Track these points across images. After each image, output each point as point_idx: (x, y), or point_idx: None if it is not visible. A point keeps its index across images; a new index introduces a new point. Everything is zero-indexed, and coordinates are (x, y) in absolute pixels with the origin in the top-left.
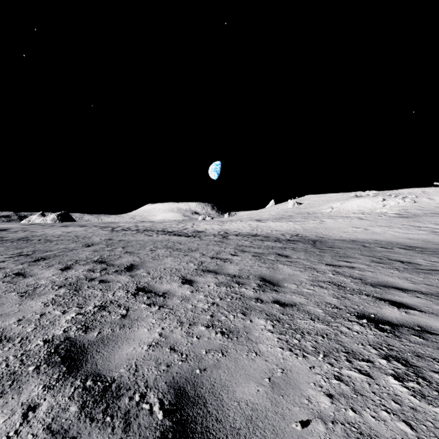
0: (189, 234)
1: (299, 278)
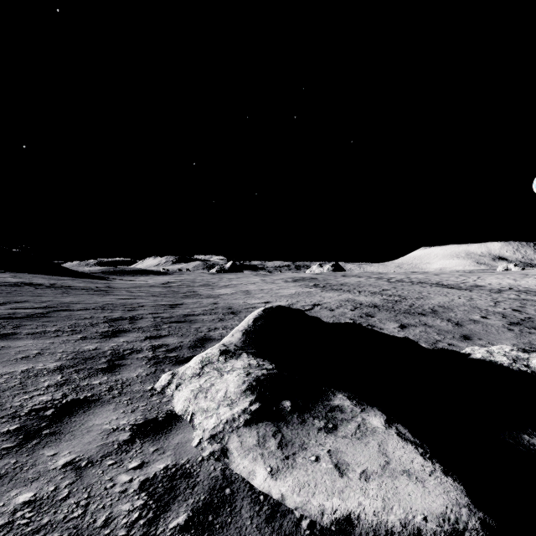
0: (462, 288)
1: (501, 307)
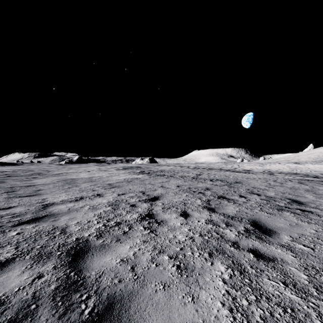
0: (243, 172)
1: None
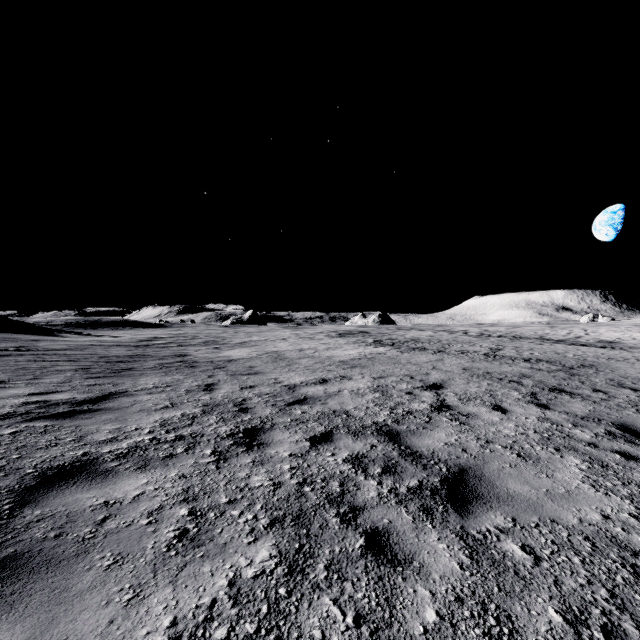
0: (599, 345)
1: None
